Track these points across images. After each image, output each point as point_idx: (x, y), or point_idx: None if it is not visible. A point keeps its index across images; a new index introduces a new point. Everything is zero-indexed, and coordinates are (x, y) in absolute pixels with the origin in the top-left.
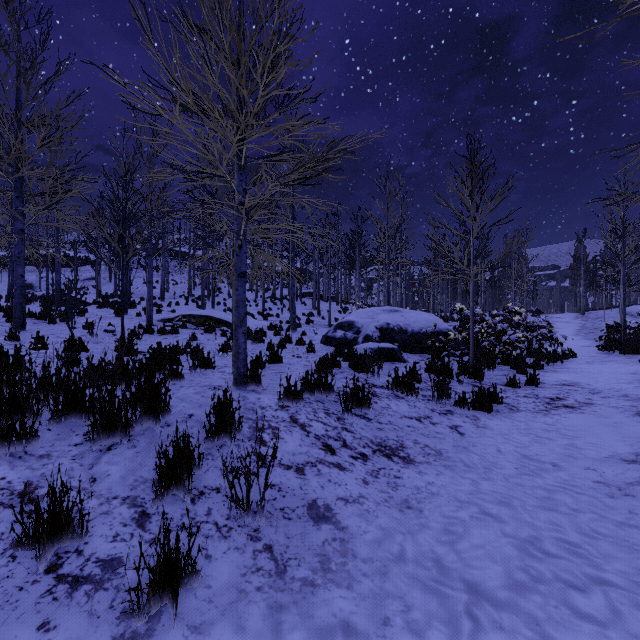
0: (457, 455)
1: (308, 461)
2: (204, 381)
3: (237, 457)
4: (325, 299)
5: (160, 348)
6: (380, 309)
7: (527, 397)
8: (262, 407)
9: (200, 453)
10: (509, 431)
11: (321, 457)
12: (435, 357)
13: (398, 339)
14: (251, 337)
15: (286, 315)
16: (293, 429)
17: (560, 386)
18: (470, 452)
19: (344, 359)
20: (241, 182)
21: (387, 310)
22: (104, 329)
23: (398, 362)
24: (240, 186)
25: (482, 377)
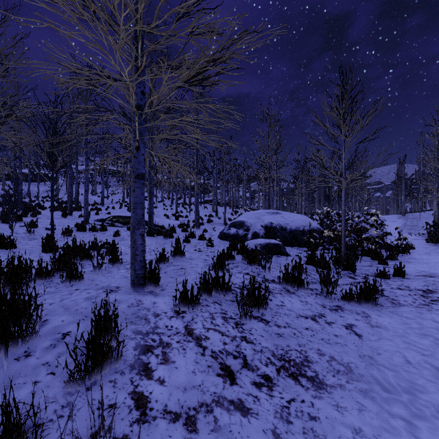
0: (369, 372)
1: (202, 402)
2: (104, 281)
3: (107, 406)
4: (221, 205)
5: (74, 246)
6: (264, 211)
7: (401, 289)
8: (156, 314)
9: (38, 424)
10: (404, 331)
11: (218, 391)
12: (311, 250)
13: (279, 235)
14: (163, 234)
15: (193, 216)
16: (187, 345)
17: (423, 277)
18: (379, 365)
19: (237, 253)
20: (138, 84)
21: (270, 212)
22: (46, 227)
23: (282, 255)
24: (137, 88)
25: (355, 269)
